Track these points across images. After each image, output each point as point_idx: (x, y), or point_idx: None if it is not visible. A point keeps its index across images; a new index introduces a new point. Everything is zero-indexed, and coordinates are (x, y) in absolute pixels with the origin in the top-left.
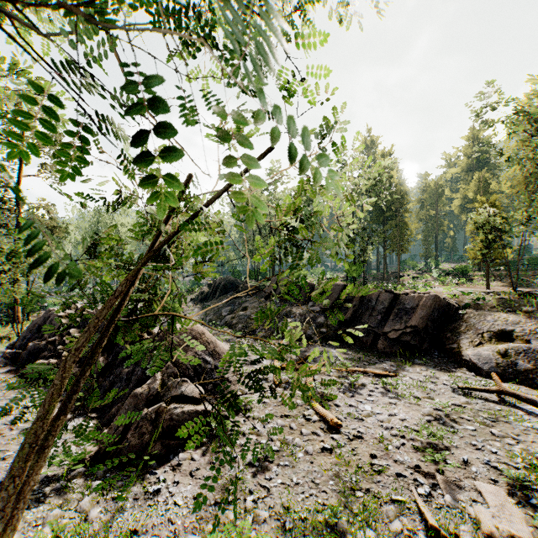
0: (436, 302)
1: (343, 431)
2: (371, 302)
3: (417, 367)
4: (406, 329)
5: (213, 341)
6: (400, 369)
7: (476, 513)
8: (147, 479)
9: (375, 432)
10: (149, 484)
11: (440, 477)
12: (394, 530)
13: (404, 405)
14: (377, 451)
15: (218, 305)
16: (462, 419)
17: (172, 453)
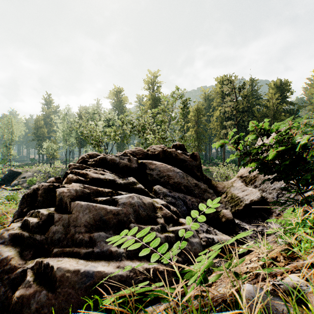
0: (11, 171)
1: None
2: None
3: None
4: None
5: None
6: None
7: None
8: None
9: None
10: None
11: None
12: None
13: None
14: None
15: None
16: None
17: None
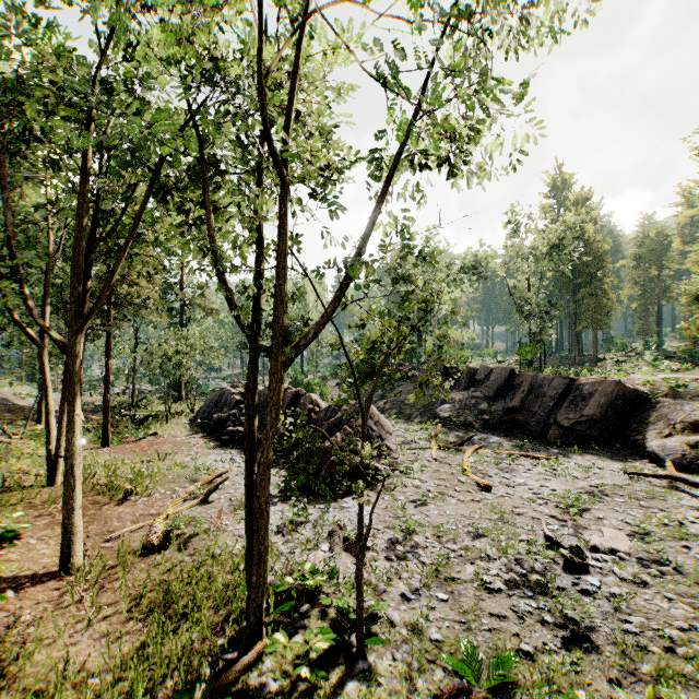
0: (619, 388)
1: (493, 492)
2: (543, 387)
3: (588, 456)
4: (581, 417)
5: (377, 414)
6: (567, 456)
7: (590, 538)
8: (339, 502)
9: (522, 495)
10: (341, 504)
11: (570, 521)
12: (520, 539)
13: (559, 481)
14: (521, 505)
15: (368, 390)
16: (615, 494)
17: (352, 491)
